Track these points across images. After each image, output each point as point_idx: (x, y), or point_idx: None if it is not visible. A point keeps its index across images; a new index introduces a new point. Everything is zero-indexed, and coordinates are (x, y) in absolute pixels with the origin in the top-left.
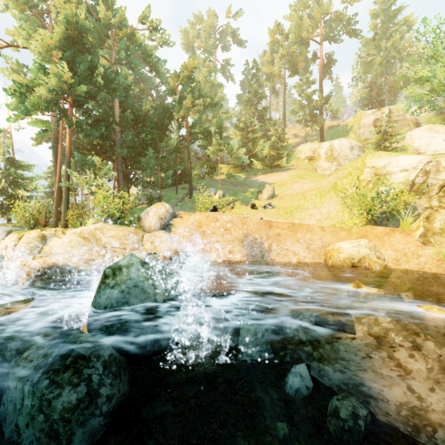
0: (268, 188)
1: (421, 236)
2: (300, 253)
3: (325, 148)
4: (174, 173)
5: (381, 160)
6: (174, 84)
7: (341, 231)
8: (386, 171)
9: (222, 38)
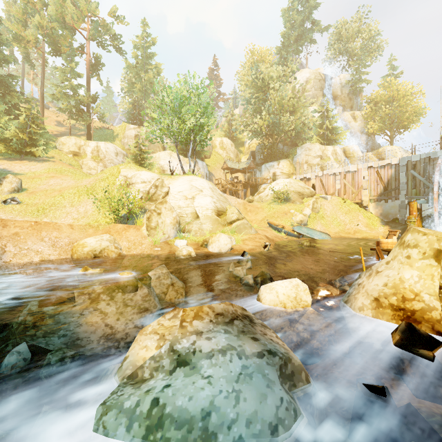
0: (11, 179)
1: (145, 230)
2: (44, 251)
3: (91, 147)
4: None
5: (131, 172)
6: None
7: (90, 229)
8: (133, 181)
9: None
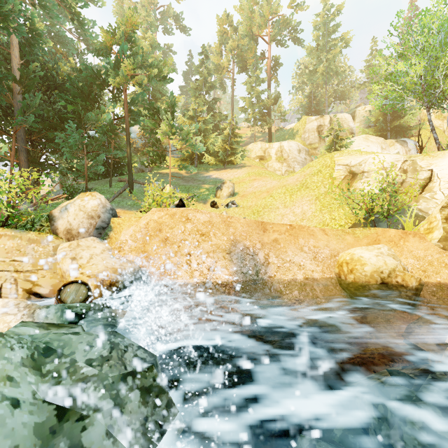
0: (228, 183)
1: (440, 240)
2: (306, 266)
3: (275, 148)
4: (105, 162)
5: (353, 158)
6: (108, 40)
7: (346, 235)
8: (363, 168)
9: (163, 19)
